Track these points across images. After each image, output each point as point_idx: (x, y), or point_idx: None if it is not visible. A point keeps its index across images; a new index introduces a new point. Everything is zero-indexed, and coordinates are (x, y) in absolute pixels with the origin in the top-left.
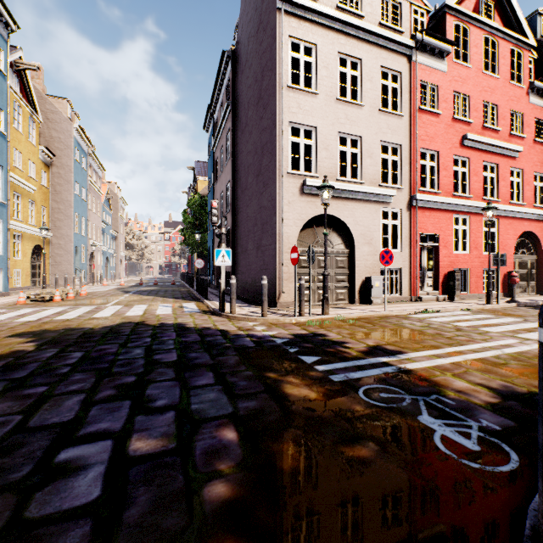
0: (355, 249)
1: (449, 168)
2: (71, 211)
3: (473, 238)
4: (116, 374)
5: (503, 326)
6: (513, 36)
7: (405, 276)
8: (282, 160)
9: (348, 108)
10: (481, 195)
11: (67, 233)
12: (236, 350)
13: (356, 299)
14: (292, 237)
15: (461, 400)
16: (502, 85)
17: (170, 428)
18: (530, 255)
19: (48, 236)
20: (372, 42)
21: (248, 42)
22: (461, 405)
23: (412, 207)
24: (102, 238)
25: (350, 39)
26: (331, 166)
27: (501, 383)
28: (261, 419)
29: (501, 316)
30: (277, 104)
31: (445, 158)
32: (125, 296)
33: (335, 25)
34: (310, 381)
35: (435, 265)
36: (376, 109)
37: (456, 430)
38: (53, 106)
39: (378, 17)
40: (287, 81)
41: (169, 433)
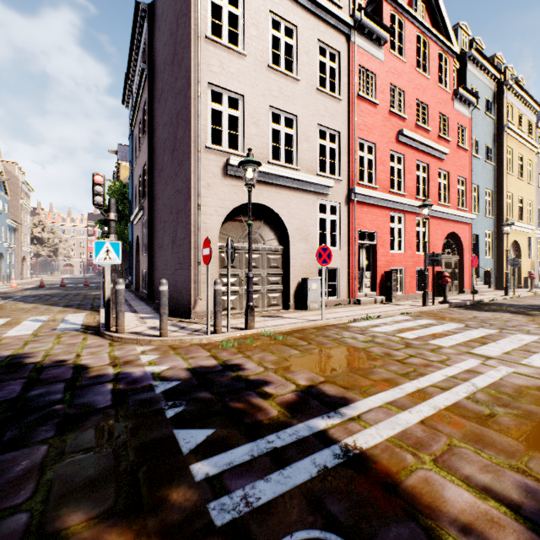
0: (289, 245)
1: (386, 163)
2: None
3: (408, 237)
4: None
5: (451, 336)
6: (441, 40)
7: (343, 276)
8: (199, 130)
9: (282, 79)
10: (414, 194)
11: None
12: (60, 425)
13: (291, 303)
14: (212, 229)
15: None
16: (432, 86)
17: None
18: (454, 256)
19: None
20: (308, 10)
21: None
22: None
23: (351, 201)
24: None
25: None
26: (262, 146)
27: (519, 481)
28: None
29: (442, 322)
30: (193, 57)
31: (382, 152)
32: None
33: None
34: (155, 539)
35: (373, 264)
36: (313, 87)
37: None
38: None
39: None
40: (205, 30)
41: None
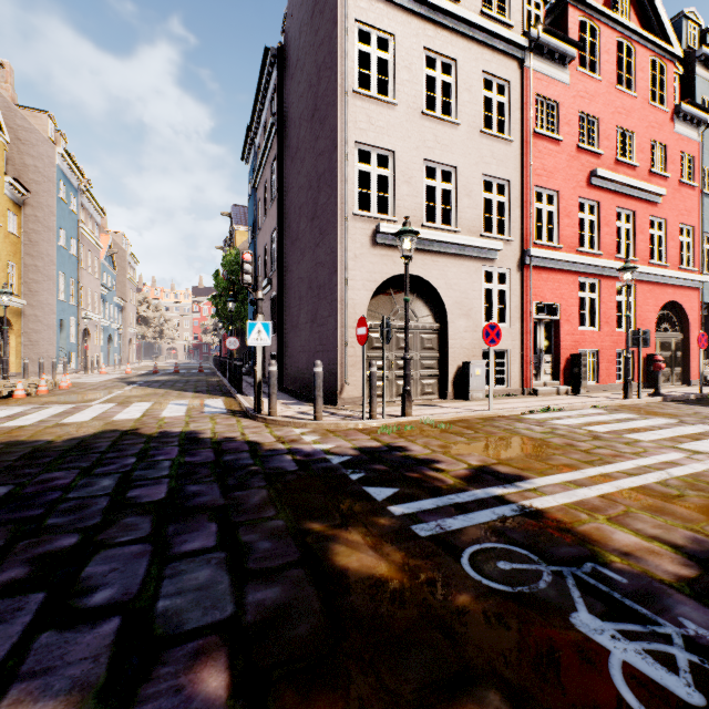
0: (447, 322)
1: (572, 214)
2: (54, 270)
3: (604, 310)
4: (47, 531)
5: (655, 431)
6: (654, 42)
7: (515, 360)
8: (346, 196)
9: (438, 126)
10: (614, 252)
11: (47, 301)
12: (266, 478)
13: (450, 392)
14: (360, 306)
15: (635, 574)
16: (640, 106)
17: (95, 667)
18: (675, 333)
19: (19, 304)
20: (470, 37)
21: (299, 34)
22: (638, 586)
23: (525, 266)
24: (102, 309)
25: (441, 31)
26: (414, 207)
27: (689, 535)
28: (284, 633)
29: (647, 416)
30: (339, 116)
31: (567, 200)
32: (126, 389)
33: (420, 9)
34: (379, 538)
35: (555, 345)
36: (476, 130)
37: (645, 649)
38: (27, 121)
39: (479, 3)
40: (352, 83)
41: (88, 682)
